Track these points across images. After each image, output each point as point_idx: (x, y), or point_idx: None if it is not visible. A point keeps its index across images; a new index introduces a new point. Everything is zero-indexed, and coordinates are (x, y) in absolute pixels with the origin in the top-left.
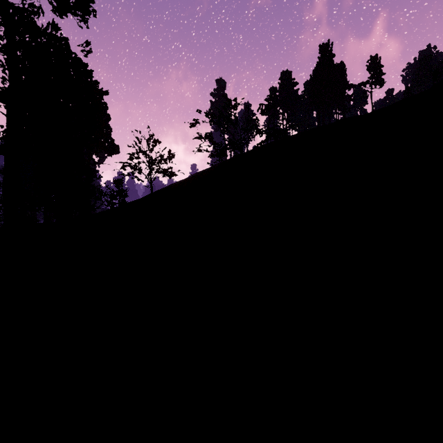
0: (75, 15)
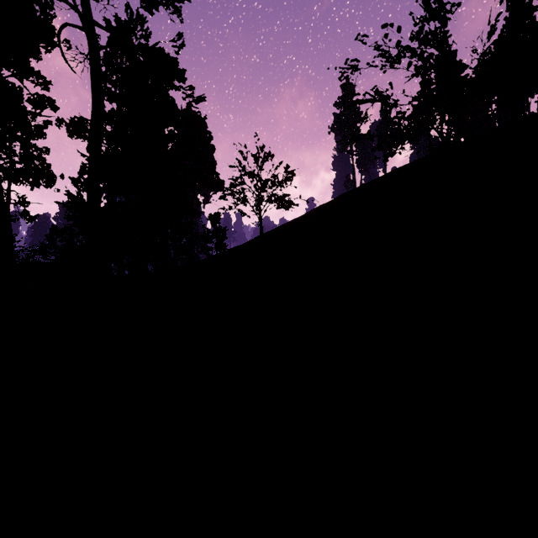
0: (167, 7)
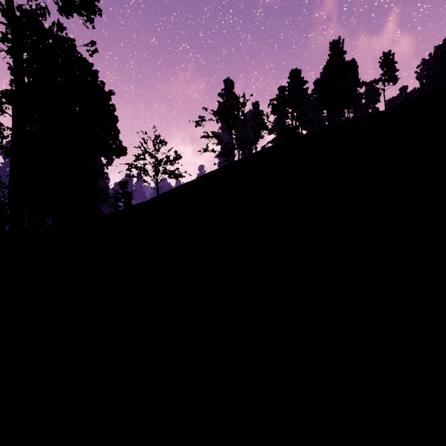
0: (81, 15)
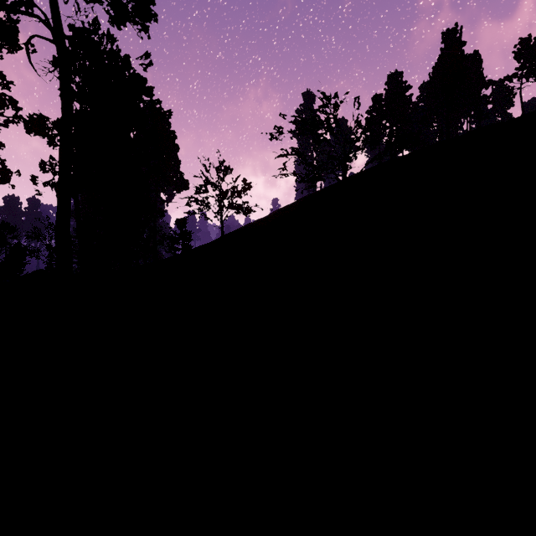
0: (135, 24)
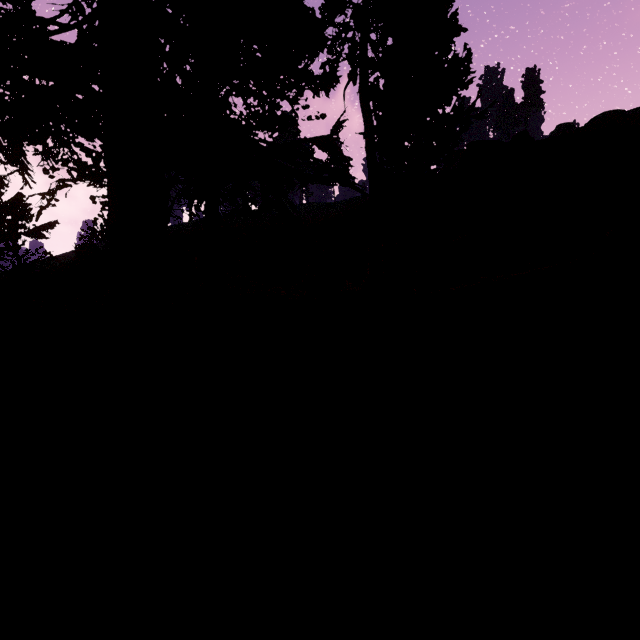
0: None
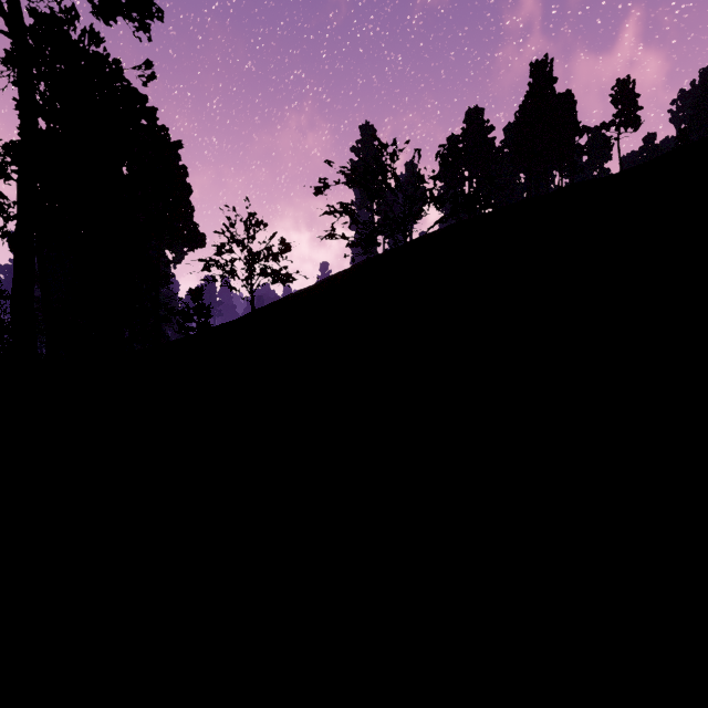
0: (130, 19)
